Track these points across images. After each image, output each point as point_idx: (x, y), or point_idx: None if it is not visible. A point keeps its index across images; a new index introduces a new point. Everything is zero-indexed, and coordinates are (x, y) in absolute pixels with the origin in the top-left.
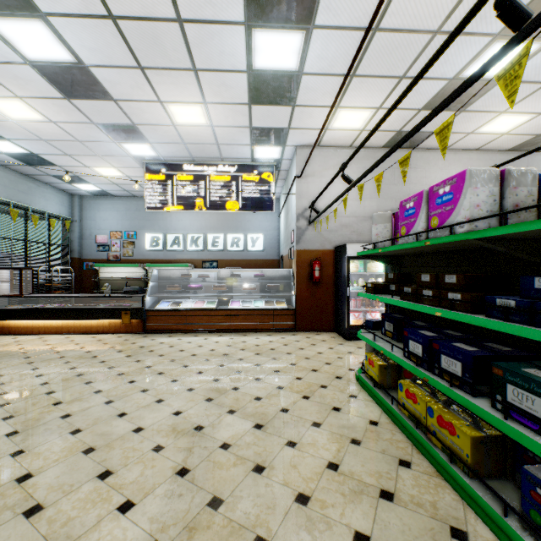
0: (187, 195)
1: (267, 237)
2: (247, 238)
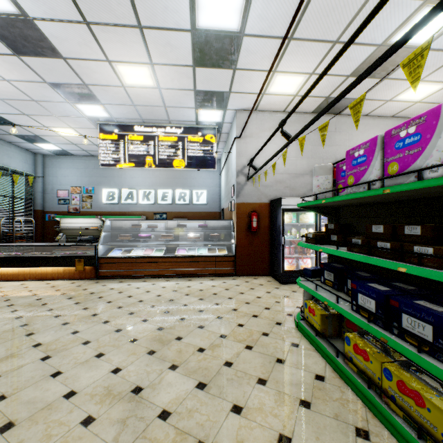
0: (137, 154)
1: (210, 192)
2: (192, 193)
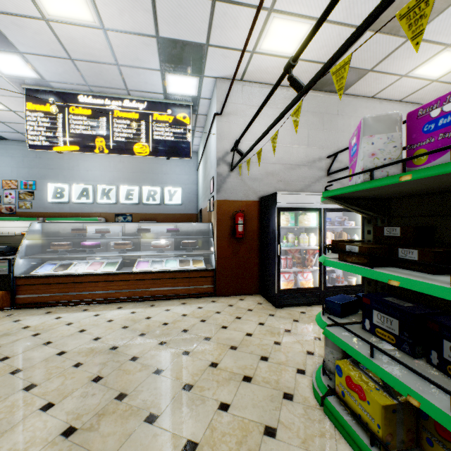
0: (83, 133)
1: (185, 190)
2: (164, 192)
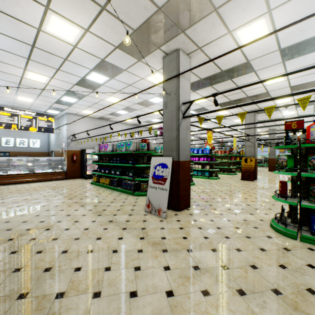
0: (6, 122)
1: (42, 141)
2: (30, 141)
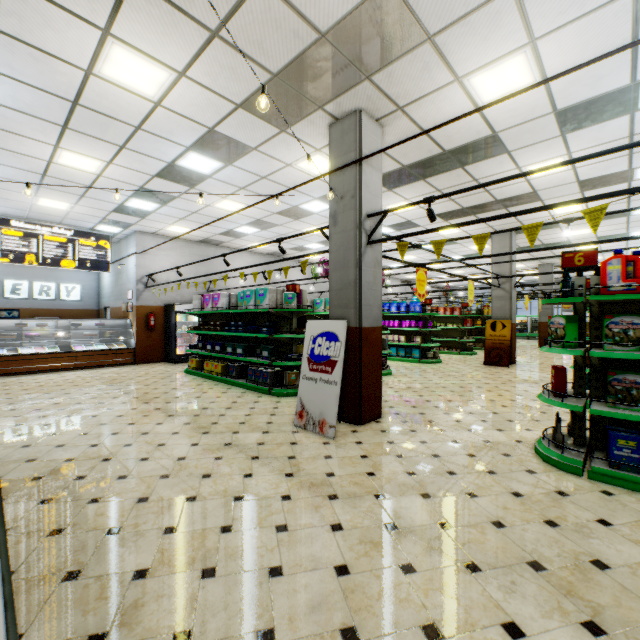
0: (15, 250)
1: (86, 287)
2: (61, 288)
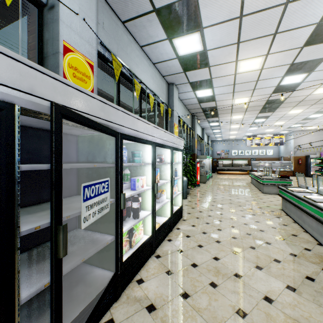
0: (258, 143)
1: (274, 150)
2: (266, 151)
